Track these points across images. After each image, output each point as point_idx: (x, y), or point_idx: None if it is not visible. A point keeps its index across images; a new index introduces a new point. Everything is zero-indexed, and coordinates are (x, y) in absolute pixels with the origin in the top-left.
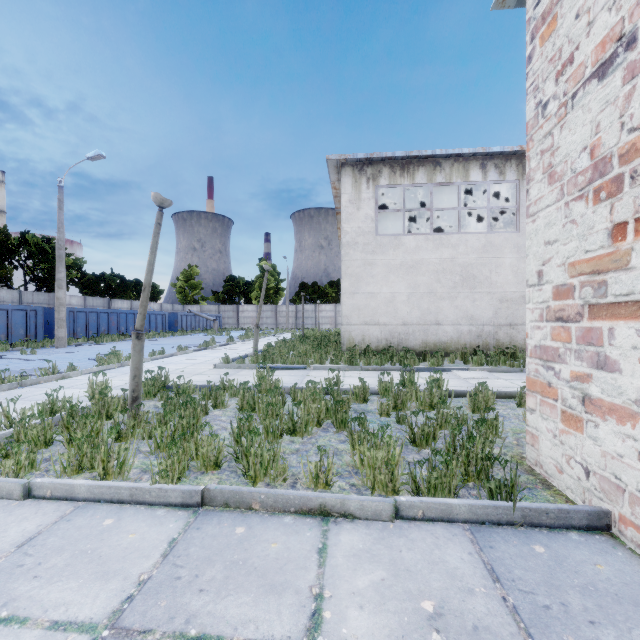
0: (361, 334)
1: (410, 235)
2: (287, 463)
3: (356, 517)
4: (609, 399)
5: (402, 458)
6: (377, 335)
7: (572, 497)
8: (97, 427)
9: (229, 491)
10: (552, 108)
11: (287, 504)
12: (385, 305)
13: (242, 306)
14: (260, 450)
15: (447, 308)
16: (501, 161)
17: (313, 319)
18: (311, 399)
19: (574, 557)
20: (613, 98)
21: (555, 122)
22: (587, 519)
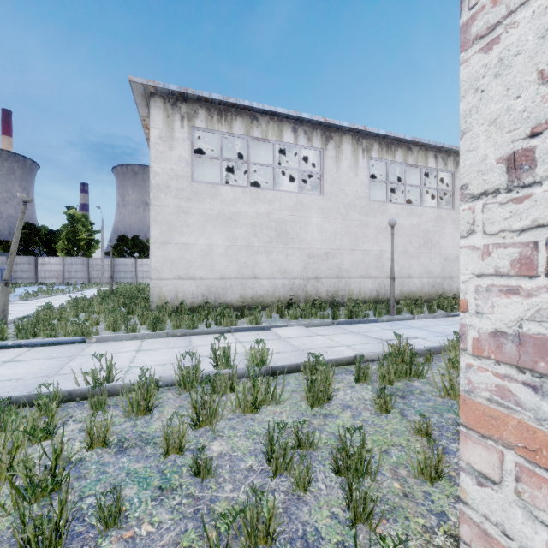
0: (174, 290)
1: (228, 185)
2: None
3: None
4: None
5: None
6: (193, 290)
7: None
8: None
9: None
10: None
11: None
12: (202, 258)
13: (42, 258)
14: None
15: (264, 262)
16: (309, 129)
17: (133, 273)
18: None
19: None
20: None
21: None
22: None
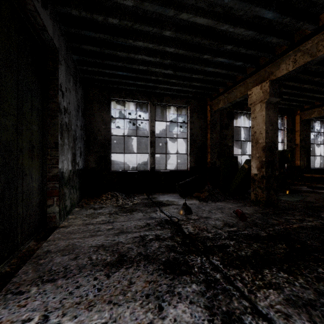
0: None
1: None
2: None
3: None
4: None
5: None
6: None
7: None
8: None
9: None
10: None
11: None
12: None
13: None
14: None
15: (121, 158)
16: (141, 104)
17: None
18: None
19: None
20: None
21: None
22: None
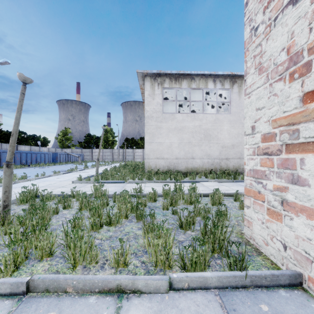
0: (155, 163)
1: (179, 113)
2: (98, 251)
3: (142, 292)
4: (301, 203)
5: (174, 244)
6: (163, 164)
7: (274, 260)
8: None
9: (49, 280)
10: (261, 29)
11: (93, 286)
12: (167, 149)
13: (94, 149)
14: (79, 243)
15: (197, 150)
16: (222, 79)
17: (132, 156)
18: (122, 202)
19: (287, 313)
20: (304, 13)
21: (263, 37)
22: (289, 279)
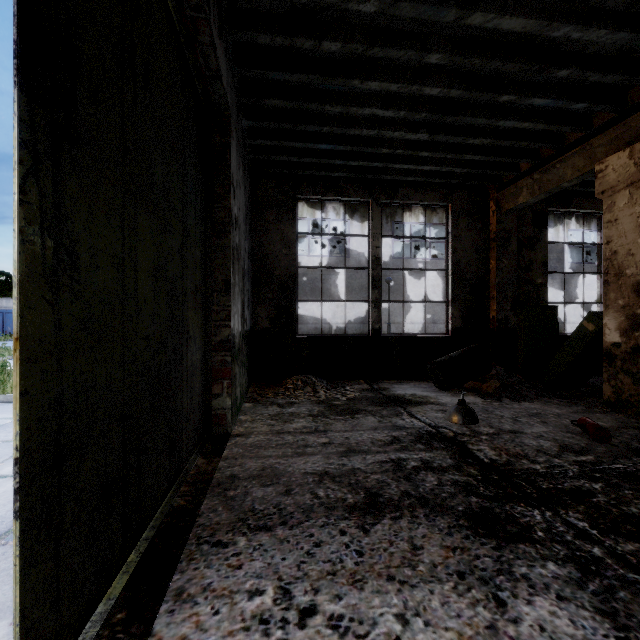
0: None
1: None
2: None
3: None
4: None
5: None
6: None
7: None
8: (4, 379)
9: None
10: None
11: None
12: None
13: None
14: None
15: (300, 311)
16: (338, 205)
17: None
18: None
19: None
20: None
21: None
22: None
